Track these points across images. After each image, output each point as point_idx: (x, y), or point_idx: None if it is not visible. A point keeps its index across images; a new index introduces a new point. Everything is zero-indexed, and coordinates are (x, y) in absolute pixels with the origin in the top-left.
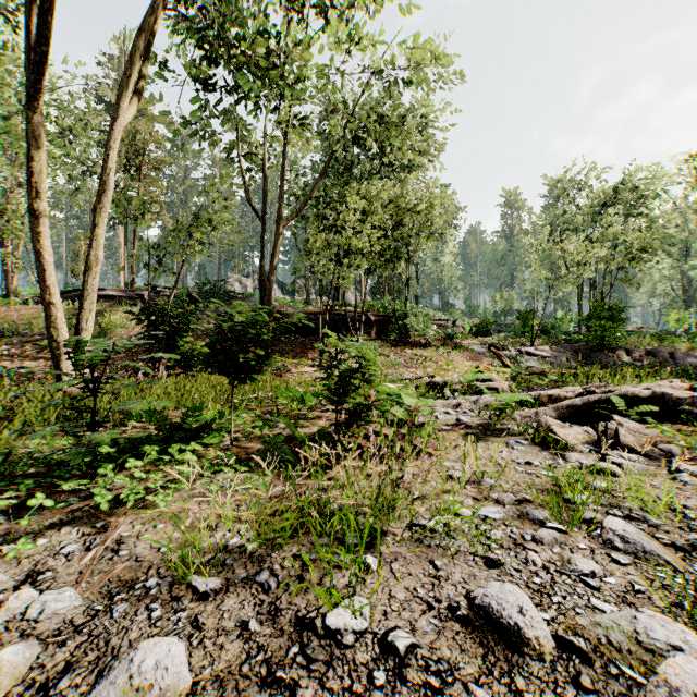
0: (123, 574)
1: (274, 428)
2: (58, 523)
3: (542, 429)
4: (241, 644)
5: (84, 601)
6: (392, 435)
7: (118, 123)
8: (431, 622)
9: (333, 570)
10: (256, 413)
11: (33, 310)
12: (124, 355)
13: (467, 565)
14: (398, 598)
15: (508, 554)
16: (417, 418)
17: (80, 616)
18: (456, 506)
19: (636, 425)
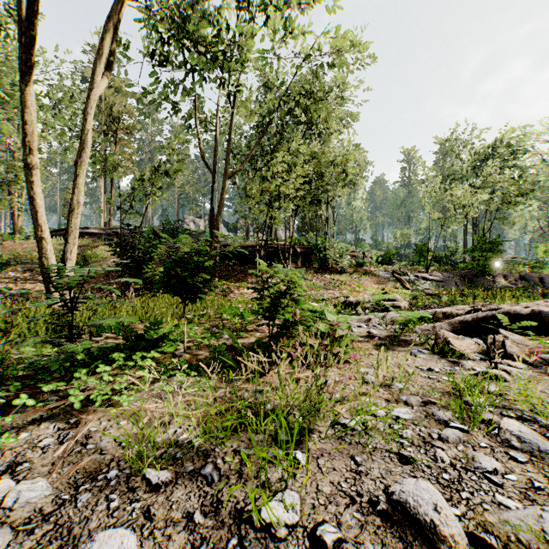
0: (89, 466)
1: (220, 339)
2: (38, 419)
3: (440, 341)
4: (186, 534)
5: (53, 491)
6: (317, 346)
7: (96, 94)
8: (355, 515)
9: (268, 464)
10: (205, 326)
11: (33, 245)
12: (103, 279)
13: (384, 461)
14: (324, 492)
15: (418, 451)
16: (337, 332)
17: (48, 505)
18: (372, 407)
19: (519, 337)
